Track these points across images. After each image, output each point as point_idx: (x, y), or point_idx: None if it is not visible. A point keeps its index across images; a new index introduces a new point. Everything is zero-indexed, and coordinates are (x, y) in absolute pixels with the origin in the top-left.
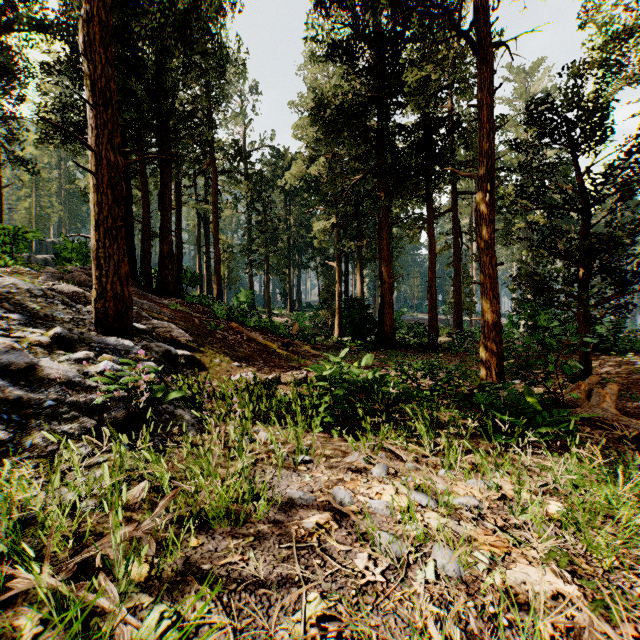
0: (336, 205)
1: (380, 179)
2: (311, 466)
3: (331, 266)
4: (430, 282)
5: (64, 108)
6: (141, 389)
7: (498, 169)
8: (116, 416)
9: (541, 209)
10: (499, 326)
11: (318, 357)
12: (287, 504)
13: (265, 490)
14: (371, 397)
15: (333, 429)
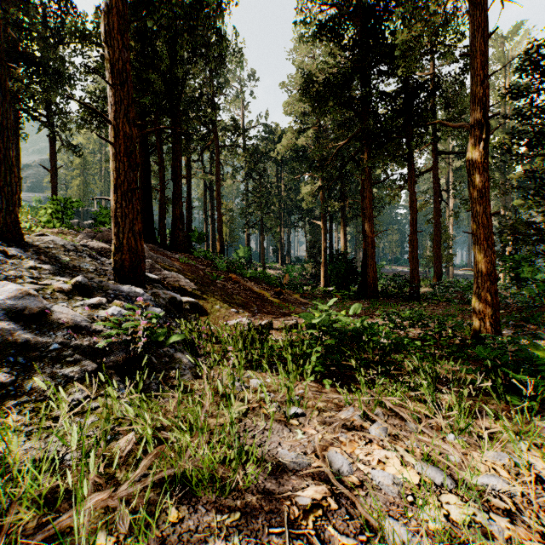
0: (322, 169)
1: (363, 143)
2: (303, 420)
3: (317, 225)
4: (411, 236)
5: (98, 99)
6: (138, 335)
7: (493, 116)
8: (117, 359)
9: (539, 156)
10: (494, 276)
11: (306, 305)
12: (278, 467)
13: (254, 452)
14: (360, 345)
15: (325, 379)
